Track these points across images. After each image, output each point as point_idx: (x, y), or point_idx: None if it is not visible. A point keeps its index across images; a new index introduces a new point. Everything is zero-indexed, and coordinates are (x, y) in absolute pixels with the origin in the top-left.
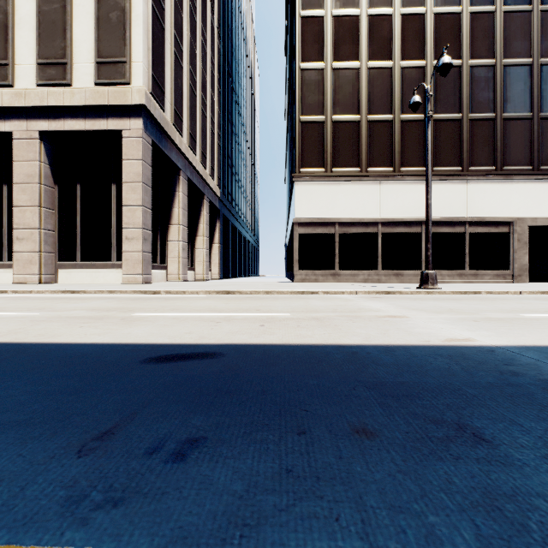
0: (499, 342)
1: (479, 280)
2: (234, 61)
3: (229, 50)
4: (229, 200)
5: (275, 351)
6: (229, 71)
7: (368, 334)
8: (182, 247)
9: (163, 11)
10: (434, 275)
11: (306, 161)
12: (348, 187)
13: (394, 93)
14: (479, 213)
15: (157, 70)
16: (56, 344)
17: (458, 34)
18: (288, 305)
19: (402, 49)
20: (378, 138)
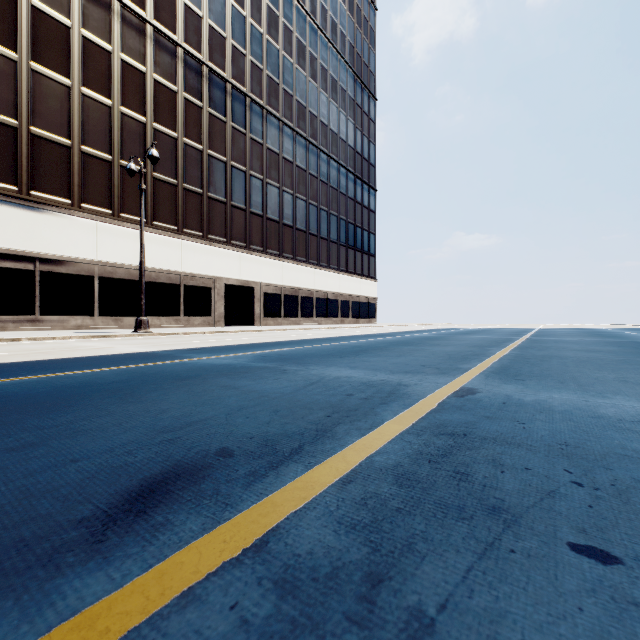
0: (155, 350)
1: (192, 325)
2: None
3: None
4: None
5: (27, 362)
6: None
7: (86, 354)
8: None
9: None
10: (147, 321)
11: None
12: (54, 219)
13: (114, 135)
14: (191, 269)
15: None
16: None
17: (175, 110)
18: None
19: (122, 94)
20: (95, 175)
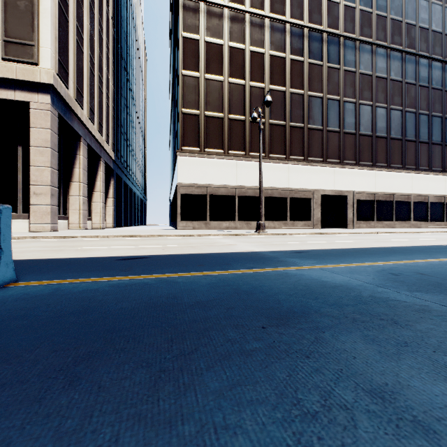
0: (263, 250)
1: (295, 227)
2: (125, 45)
3: (121, 36)
4: (121, 162)
5: (173, 256)
6: (122, 54)
7: (214, 250)
8: (83, 201)
9: (67, 6)
10: (263, 224)
11: (187, 142)
12: (215, 163)
13: (245, 102)
14: (295, 185)
15: (62, 55)
16: (60, 258)
17: (283, 71)
18: (176, 242)
19: (250, 74)
20: (236, 131)
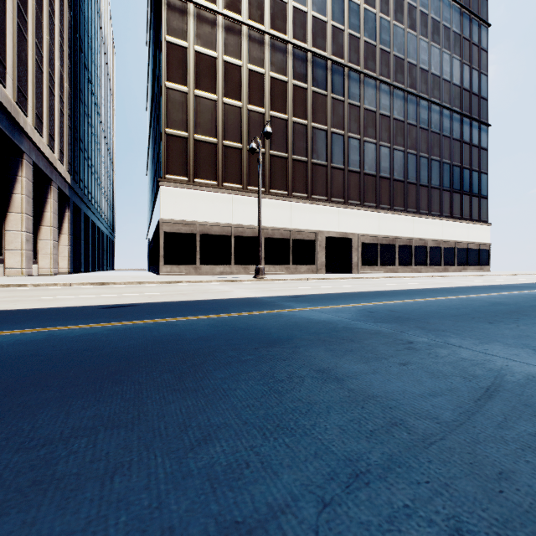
0: (261, 296)
1: (298, 272)
2: (86, 35)
3: (80, 23)
4: (80, 187)
5: (163, 303)
6: (81, 46)
7: (208, 297)
8: (26, 238)
9: None
10: (263, 268)
11: (172, 169)
12: (207, 197)
13: (243, 128)
14: (298, 226)
15: None
16: (25, 309)
17: (286, 97)
18: (162, 289)
19: (248, 95)
20: (232, 160)
